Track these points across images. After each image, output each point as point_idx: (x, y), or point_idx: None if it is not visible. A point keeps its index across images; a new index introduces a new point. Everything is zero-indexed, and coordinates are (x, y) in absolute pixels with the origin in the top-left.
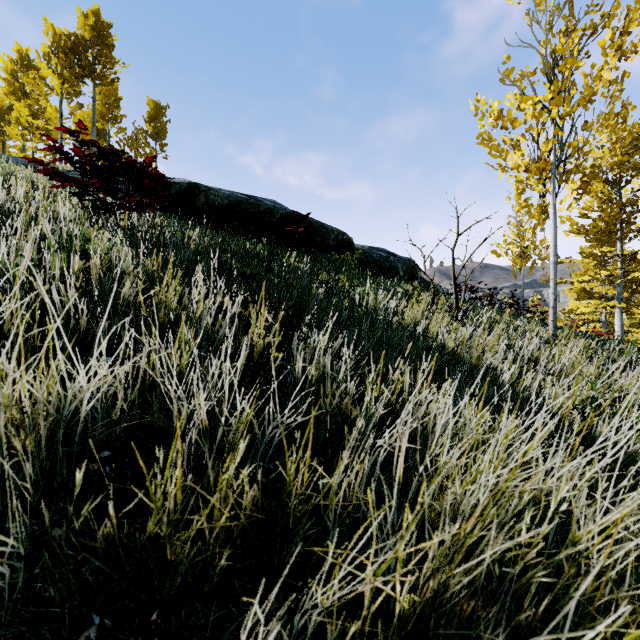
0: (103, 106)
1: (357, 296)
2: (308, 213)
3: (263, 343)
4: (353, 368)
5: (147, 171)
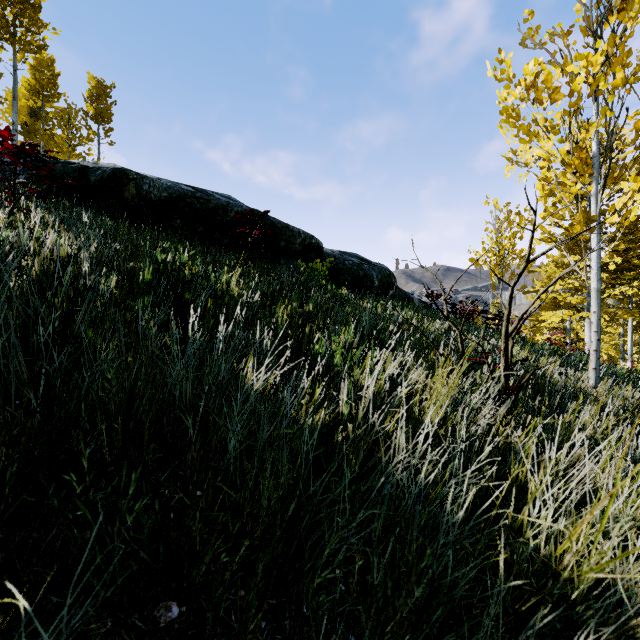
0: (36, 81)
1: (343, 396)
2: (265, 212)
3: None
4: None
5: None
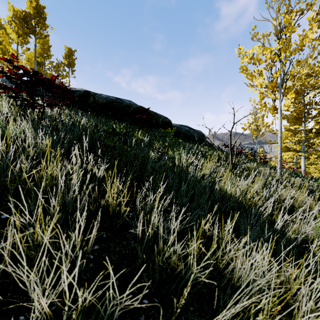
0: (41, 50)
1: (176, 160)
2: (148, 108)
3: (115, 203)
4: (175, 212)
5: (53, 84)
